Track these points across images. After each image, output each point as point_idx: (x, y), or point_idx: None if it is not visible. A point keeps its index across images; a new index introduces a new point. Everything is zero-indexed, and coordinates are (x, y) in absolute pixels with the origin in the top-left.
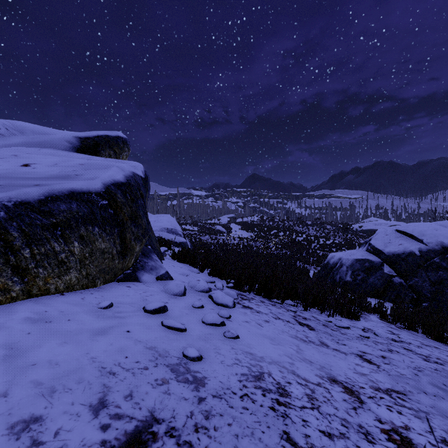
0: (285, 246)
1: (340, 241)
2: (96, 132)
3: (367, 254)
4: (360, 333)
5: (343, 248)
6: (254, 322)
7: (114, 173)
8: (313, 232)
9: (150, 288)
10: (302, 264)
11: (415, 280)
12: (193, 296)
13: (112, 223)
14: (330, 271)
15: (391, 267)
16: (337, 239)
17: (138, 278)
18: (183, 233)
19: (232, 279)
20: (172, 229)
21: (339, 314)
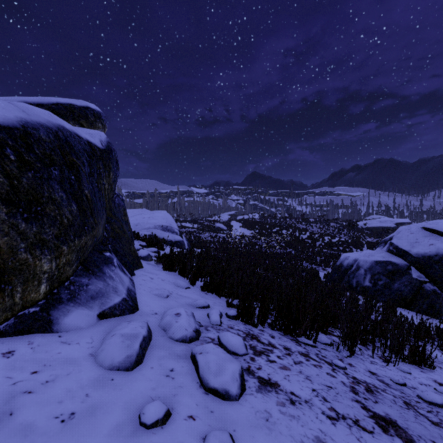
0: (289, 245)
1: (346, 239)
2: (55, 99)
3: (389, 255)
4: None
5: (350, 246)
6: None
7: None
8: (317, 229)
9: (66, 347)
10: (309, 265)
11: None
12: (158, 361)
13: None
14: (344, 274)
15: (421, 271)
16: (343, 237)
17: (53, 322)
18: (179, 231)
19: (234, 299)
20: (167, 226)
21: (402, 360)
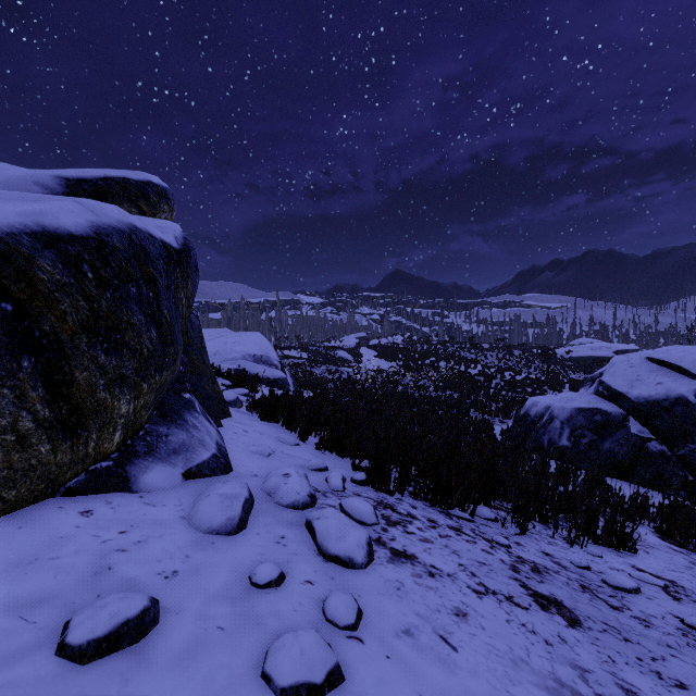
0: (449, 384)
1: (538, 376)
2: (103, 171)
3: (598, 400)
4: (673, 609)
5: (543, 387)
6: (428, 628)
7: (52, 209)
8: (493, 360)
9: (152, 509)
10: (480, 415)
11: (690, 447)
12: (265, 528)
13: (6, 342)
14: (531, 428)
15: (643, 423)
16: (533, 373)
17: (131, 479)
18: (280, 363)
19: (363, 460)
20: (262, 356)
21: (593, 540)
